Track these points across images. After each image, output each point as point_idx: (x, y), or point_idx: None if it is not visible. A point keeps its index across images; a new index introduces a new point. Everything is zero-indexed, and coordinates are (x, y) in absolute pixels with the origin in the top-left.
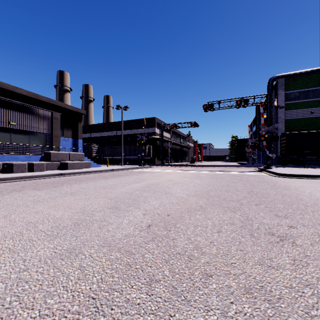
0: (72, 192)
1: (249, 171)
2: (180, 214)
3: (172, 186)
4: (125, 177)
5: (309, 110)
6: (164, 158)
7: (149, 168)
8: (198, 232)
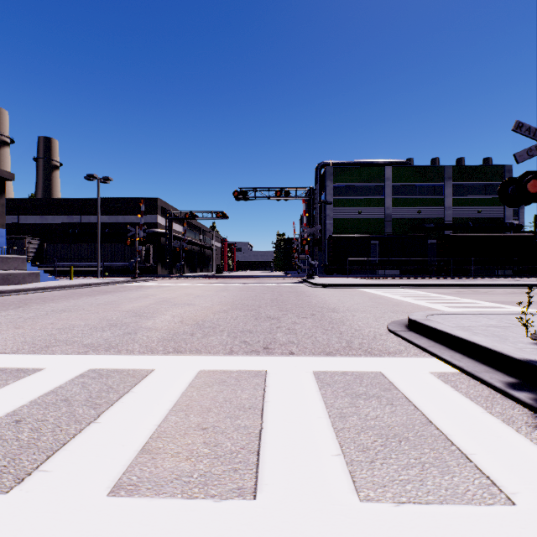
0: (63, 310)
1: (290, 282)
2: (206, 315)
3: (194, 299)
4: (120, 293)
5: (357, 209)
6: (173, 266)
7: (149, 281)
8: (220, 320)
